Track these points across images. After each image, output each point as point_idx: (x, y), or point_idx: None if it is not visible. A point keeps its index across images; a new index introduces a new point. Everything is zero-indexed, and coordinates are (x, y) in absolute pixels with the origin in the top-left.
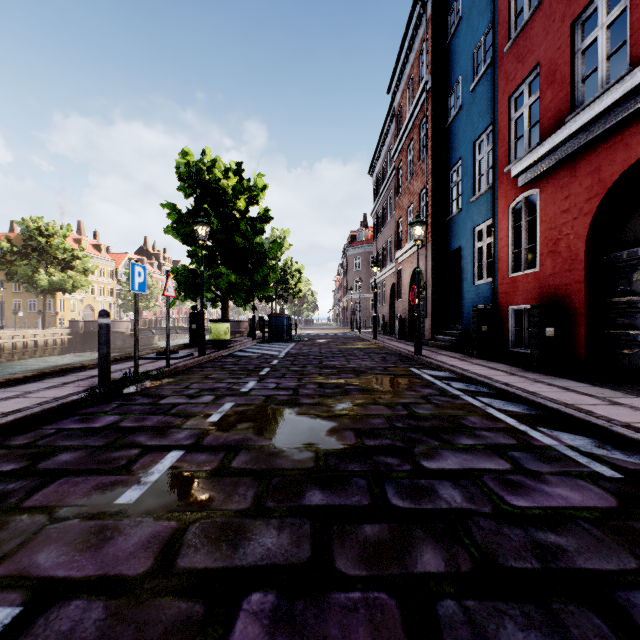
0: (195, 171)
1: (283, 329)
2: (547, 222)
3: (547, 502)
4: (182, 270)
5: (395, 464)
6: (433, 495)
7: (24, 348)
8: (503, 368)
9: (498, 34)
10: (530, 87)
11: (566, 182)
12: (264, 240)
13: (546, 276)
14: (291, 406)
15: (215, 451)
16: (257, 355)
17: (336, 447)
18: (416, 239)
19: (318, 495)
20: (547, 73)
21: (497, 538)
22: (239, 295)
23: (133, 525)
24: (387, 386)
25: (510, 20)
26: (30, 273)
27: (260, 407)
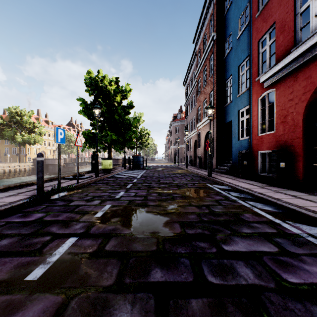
0: (94, 81)
1: (140, 163)
2: (280, 106)
3: (310, 279)
4: (87, 133)
5: (206, 247)
6: (234, 273)
7: (9, 172)
8: (257, 184)
9: (252, 8)
10: (270, 35)
11: (291, 84)
12: (130, 118)
13: (279, 135)
14: (143, 207)
15: (96, 238)
16: (126, 177)
17: (169, 235)
18: (209, 116)
19: (159, 273)
20: (280, 26)
21: (286, 313)
22: (117, 145)
23: (32, 300)
24: (195, 194)
25: (259, 0)
26: (12, 135)
27: (125, 207)
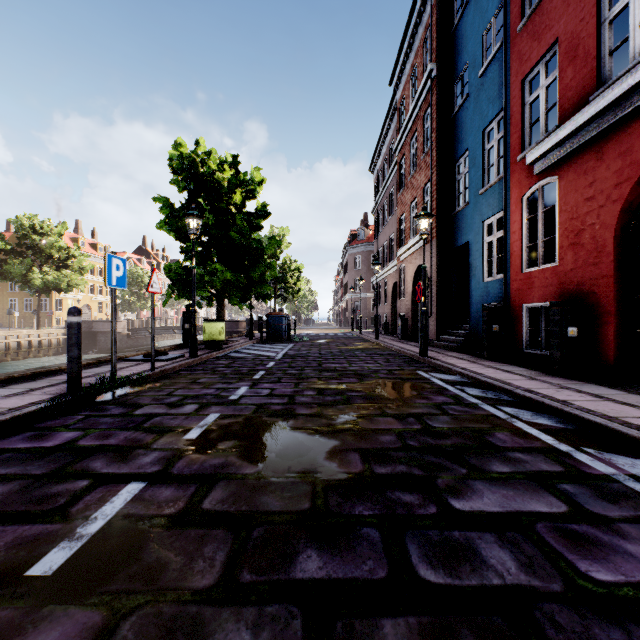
0: (188, 163)
1: (281, 329)
2: (568, 212)
3: (639, 573)
4: (175, 267)
5: (416, 504)
6: (475, 559)
7: (18, 348)
8: (520, 371)
9: (510, 12)
10: (547, 67)
11: (590, 167)
12: (263, 238)
13: (566, 271)
14: (285, 418)
15: (185, 483)
16: (253, 356)
17: (338, 477)
18: (422, 233)
19: (314, 559)
20: (568, 49)
21: None
22: (235, 293)
23: (36, 621)
24: (394, 392)
25: None
26: (24, 272)
27: (249, 419)
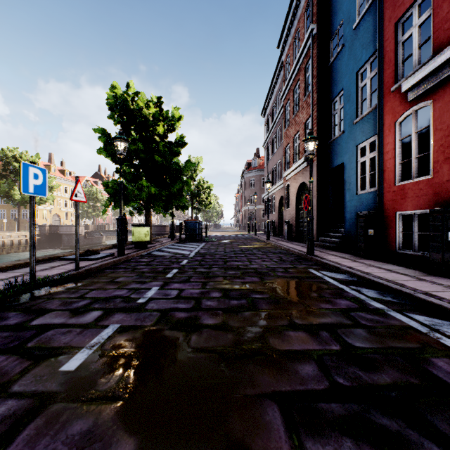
0: (121, 101)
1: (196, 232)
2: (444, 130)
3: None
4: (112, 184)
5: None
6: None
7: (2, 246)
8: (402, 271)
9: None
10: (420, 8)
11: None
12: (183, 165)
13: (442, 182)
14: (188, 332)
15: None
16: (171, 255)
17: None
18: (309, 153)
19: None
20: None
21: None
22: (158, 204)
23: None
24: (296, 294)
25: None
26: (7, 189)
27: (148, 334)
